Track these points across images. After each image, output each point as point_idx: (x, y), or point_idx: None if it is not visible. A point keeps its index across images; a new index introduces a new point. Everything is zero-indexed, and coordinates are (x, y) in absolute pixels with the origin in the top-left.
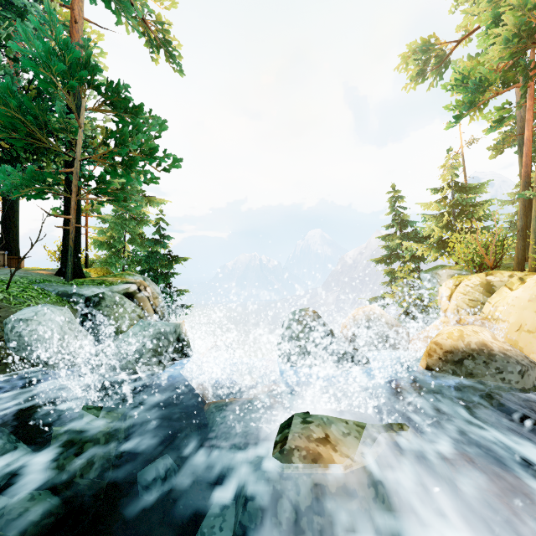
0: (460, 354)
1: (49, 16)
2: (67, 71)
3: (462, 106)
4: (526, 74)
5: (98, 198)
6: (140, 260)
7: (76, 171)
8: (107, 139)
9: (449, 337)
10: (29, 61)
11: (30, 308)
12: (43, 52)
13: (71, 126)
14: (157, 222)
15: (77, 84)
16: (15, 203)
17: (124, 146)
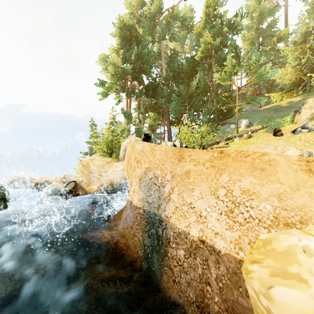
0: (37, 184)
1: None
2: None
3: (102, 94)
4: (123, 88)
5: None
6: None
7: None
8: None
9: (37, 179)
10: None
11: None
12: None
13: None
14: None
15: None
16: None
17: None
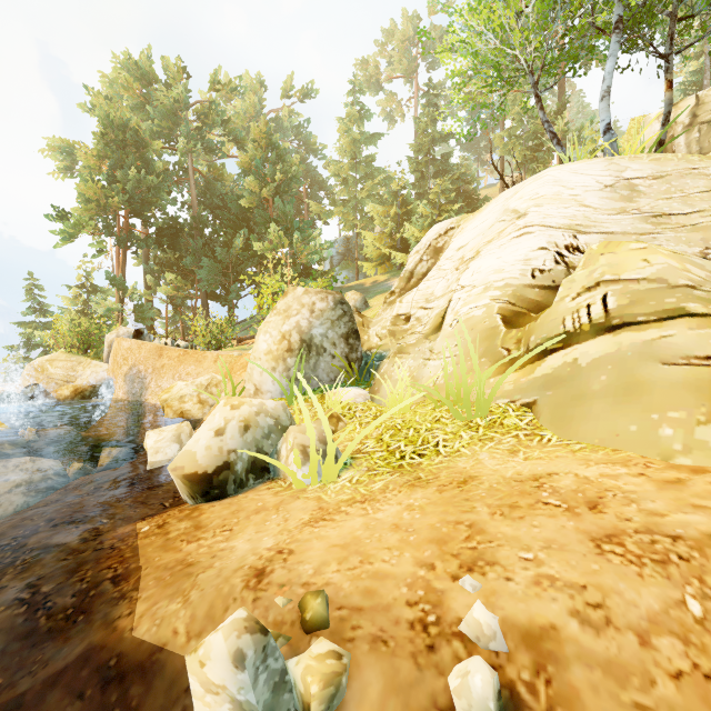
0: None
1: None
2: None
3: (63, 236)
4: (110, 229)
5: None
6: None
7: None
8: None
9: None
10: None
11: None
12: None
13: None
14: None
15: None
16: None
17: None
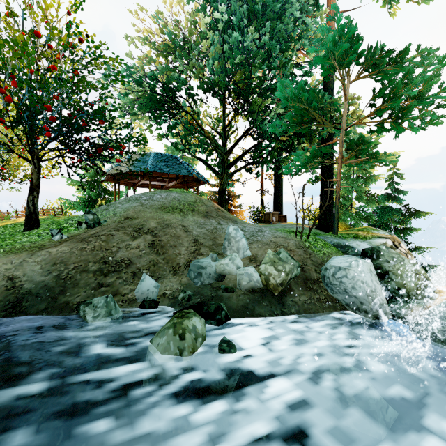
0: None
1: (336, 10)
2: (344, 52)
3: None
4: None
5: (358, 159)
6: (366, 215)
7: (341, 140)
8: (373, 100)
9: None
10: (320, 58)
11: (339, 258)
12: (330, 44)
13: (333, 104)
14: (389, 177)
15: (355, 57)
16: (280, 179)
17: (395, 99)
